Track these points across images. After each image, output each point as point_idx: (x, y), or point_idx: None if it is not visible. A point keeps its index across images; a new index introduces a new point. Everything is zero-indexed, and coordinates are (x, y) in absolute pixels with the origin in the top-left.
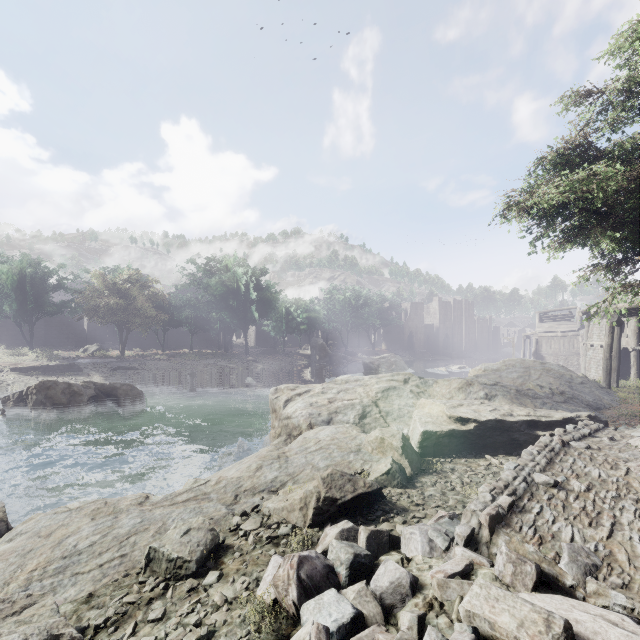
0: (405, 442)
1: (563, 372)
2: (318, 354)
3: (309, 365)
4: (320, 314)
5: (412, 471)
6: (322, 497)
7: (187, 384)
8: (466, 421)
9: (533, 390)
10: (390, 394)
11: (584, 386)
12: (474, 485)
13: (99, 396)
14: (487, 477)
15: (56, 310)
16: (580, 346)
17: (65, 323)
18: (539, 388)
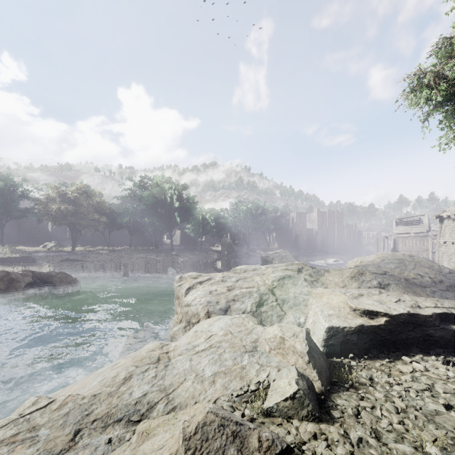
0: (310, 343)
1: (431, 263)
2: (226, 250)
3: (219, 258)
4: (228, 220)
5: (323, 387)
6: None
7: (120, 273)
8: (375, 315)
9: (418, 279)
10: (285, 282)
11: (453, 275)
12: (425, 425)
13: (37, 283)
14: (426, 398)
15: (20, 215)
16: (429, 244)
17: (33, 226)
18: (420, 277)
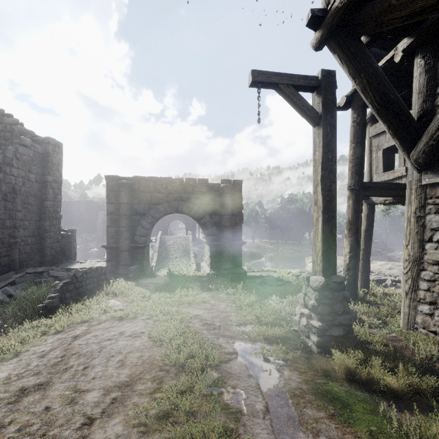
0: None
1: None
2: None
3: None
4: None
5: None
6: (299, 271)
7: (279, 256)
8: None
9: None
10: None
11: None
12: None
13: (250, 255)
14: None
15: None
16: None
17: None
18: None
